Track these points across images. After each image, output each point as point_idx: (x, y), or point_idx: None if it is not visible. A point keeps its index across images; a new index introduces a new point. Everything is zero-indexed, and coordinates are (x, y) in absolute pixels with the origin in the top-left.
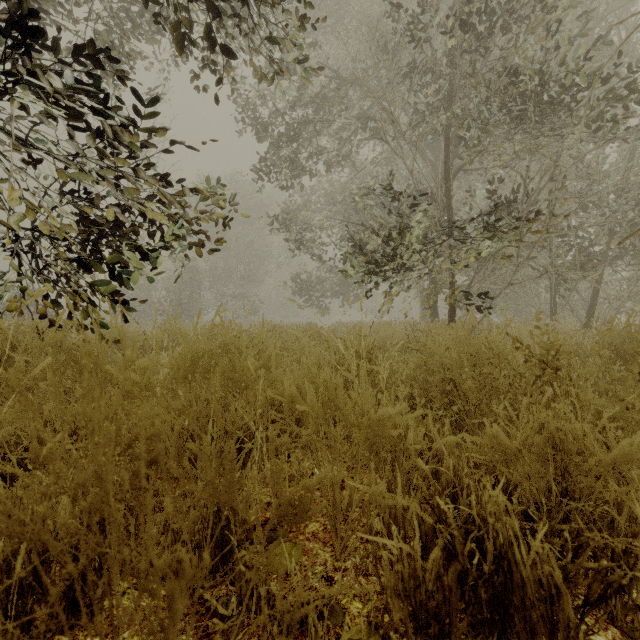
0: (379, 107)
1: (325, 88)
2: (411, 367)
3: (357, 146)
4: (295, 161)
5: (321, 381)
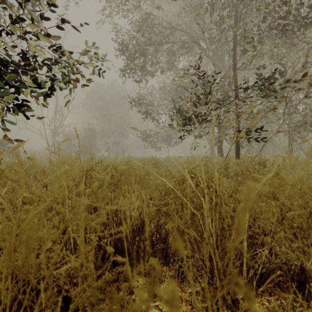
0: (190, 37)
1: (160, 25)
2: (225, 187)
3: (178, 58)
4: (144, 67)
5: (164, 209)
